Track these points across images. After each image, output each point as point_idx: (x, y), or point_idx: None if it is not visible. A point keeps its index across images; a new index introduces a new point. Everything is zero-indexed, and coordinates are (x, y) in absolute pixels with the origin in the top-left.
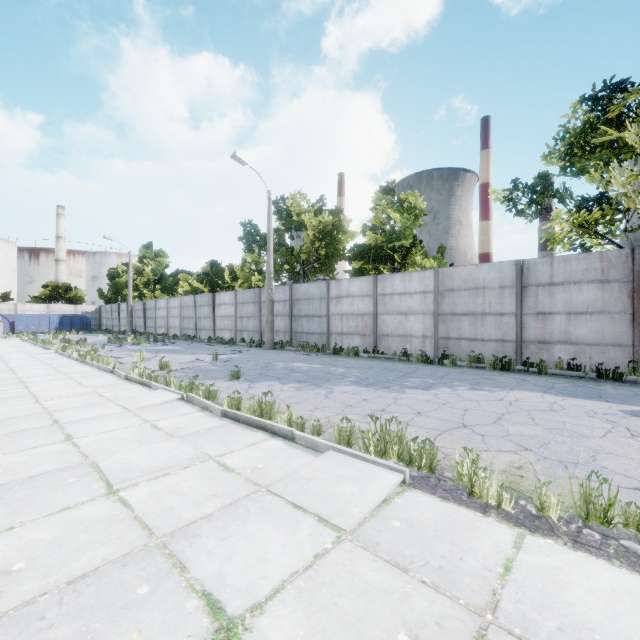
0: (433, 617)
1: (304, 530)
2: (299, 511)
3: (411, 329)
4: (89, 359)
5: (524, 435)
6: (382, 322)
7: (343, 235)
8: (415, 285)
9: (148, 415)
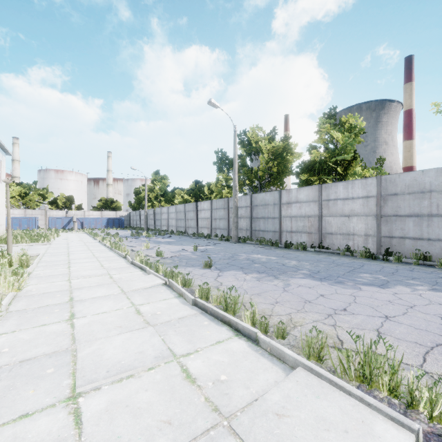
0: None
1: None
2: None
3: (353, 229)
4: (114, 247)
5: None
6: (326, 223)
7: (291, 156)
8: (357, 191)
9: (136, 298)
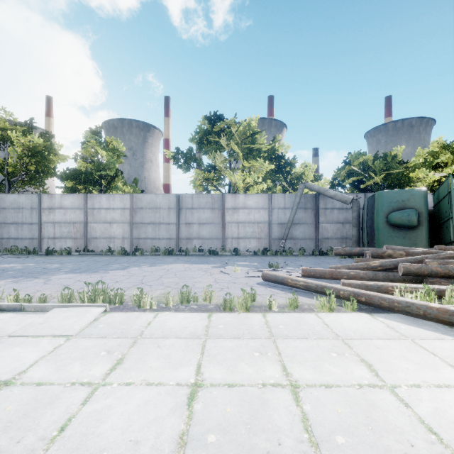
0: (117, 344)
1: (45, 343)
2: (39, 337)
3: (114, 233)
4: None
5: (170, 282)
6: (92, 228)
7: (54, 156)
8: (117, 203)
9: None
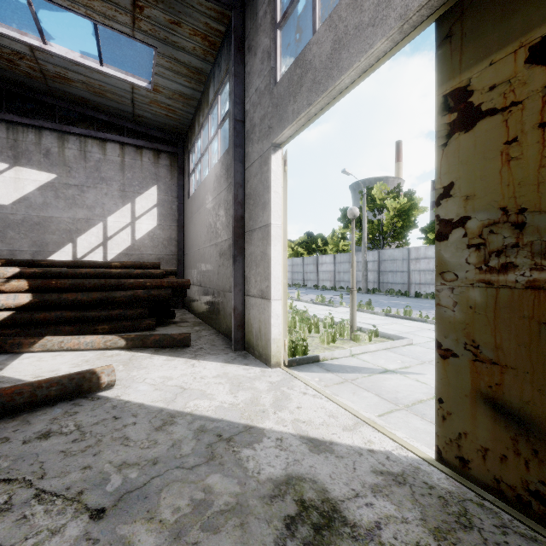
0: None
1: None
2: None
3: None
4: None
5: None
6: None
7: (415, 211)
8: None
9: None
